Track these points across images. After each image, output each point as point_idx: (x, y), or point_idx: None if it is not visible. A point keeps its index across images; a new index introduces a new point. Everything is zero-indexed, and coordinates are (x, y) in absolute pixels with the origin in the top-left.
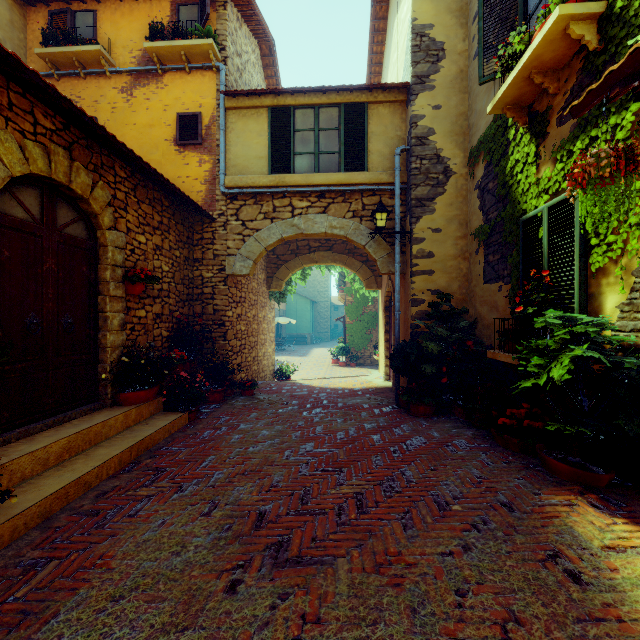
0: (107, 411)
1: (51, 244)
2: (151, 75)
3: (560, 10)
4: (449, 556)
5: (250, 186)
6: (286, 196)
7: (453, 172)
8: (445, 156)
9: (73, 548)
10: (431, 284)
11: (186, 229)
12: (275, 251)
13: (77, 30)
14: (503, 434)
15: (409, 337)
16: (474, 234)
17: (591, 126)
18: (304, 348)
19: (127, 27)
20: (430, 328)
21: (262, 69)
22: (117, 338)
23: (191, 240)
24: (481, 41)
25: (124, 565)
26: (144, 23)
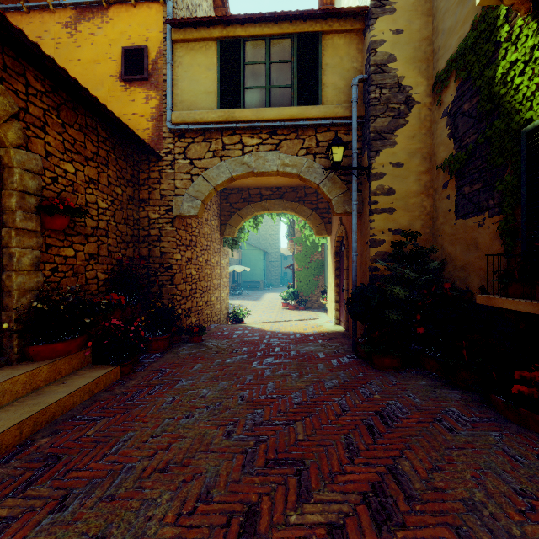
0: (8, 369)
1: None
2: (96, 8)
3: None
4: None
5: (198, 122)
6: (236, 133)
7: (416, 102)
8: (407, 84)
9: None
10: (392, 223)
11: (130, 167)
12: (228, 199)
13: None
14: (518, 407)
15: (367, 280)
16: (443, 166)
17: None
18: (257, 293)
19: None
20: (393, 270)
21: None
22: (29, 280)
23: (136, 179)
24: None
25: None
26: None
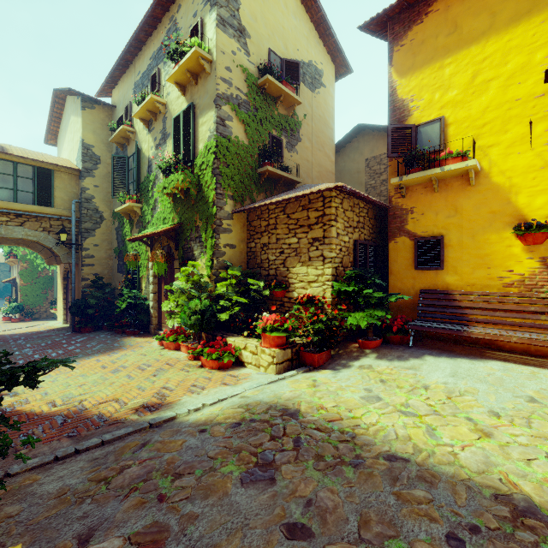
0: None
1: None
2: None
3: (130, 204)
4: (90, 350)
5: None
6: None
7: (105, 218)
8: (101, 210)
9: None
10: (93, 271)
11: None
12: None
13: None
14: (117, 329)
15: (81, 297)
16: (114, 250)
17: None
18: None
19: None
20: (92, 292)
21: None
22: None
23: None
24: (113, 182)
25: None
26: None
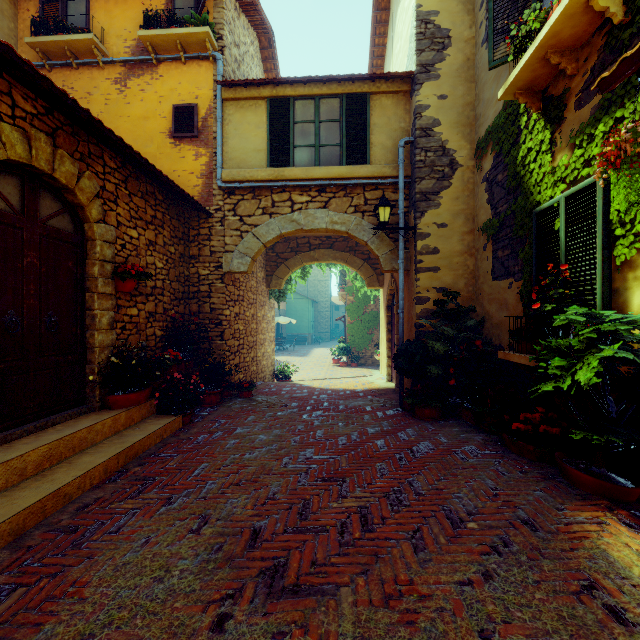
0: (94, 415)
1: (33, 237)
2: (146, 65)
3: None
4: (468, 586)
5: (248, 180)
6: (285, 190)
7: (459, 165)
8: (451, 148)
9: (44, 572)
10: (436, 281)
11: (181, 224)
12: (275, 249)
13: (69, 19)
14: (517, 440)
15: (413, 337)
16: (482, 229)
17: (615, 107)
18: (304, 348)
19: (121, 16)
20: (436, 327)
21: (261, 62)
22: (106, 337)
23: (187, 236)
24: (491, 23)
25: (99, 594)
26: (138, 12)
